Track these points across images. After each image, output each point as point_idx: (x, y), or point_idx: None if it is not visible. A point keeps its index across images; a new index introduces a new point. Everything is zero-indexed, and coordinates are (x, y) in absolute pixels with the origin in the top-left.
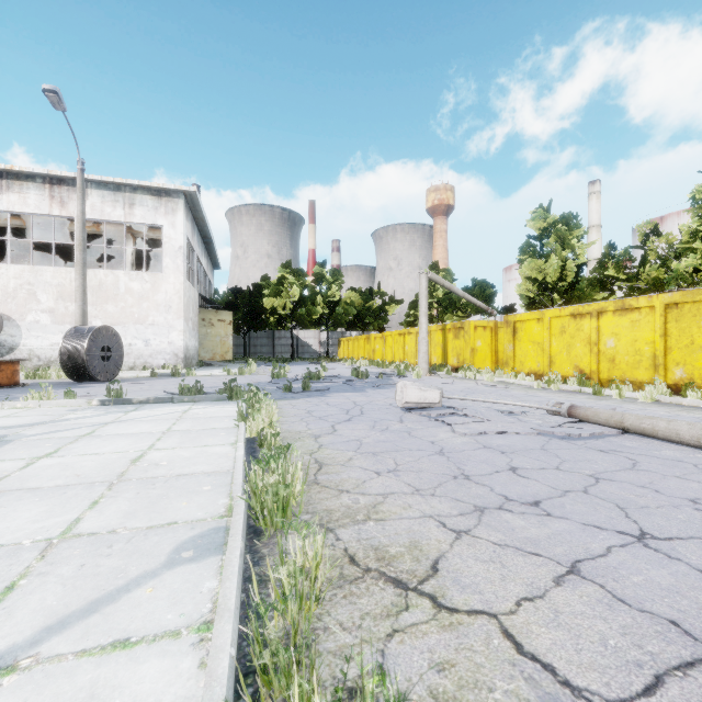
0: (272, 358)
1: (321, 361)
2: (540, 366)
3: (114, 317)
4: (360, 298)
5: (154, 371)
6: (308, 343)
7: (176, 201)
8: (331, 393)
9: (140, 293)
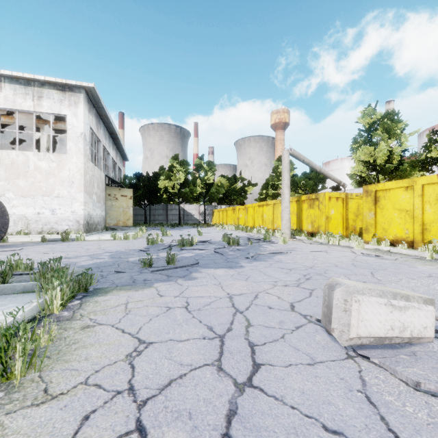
0: (165, 223)
1: (200, 226)
2: (408, 233)
3: (24, 190)
4: (227, 182)
5: (57, 235)
6: (191, 213)
7: (77, 95)
8: (199, 270)
9: (47, 170)
